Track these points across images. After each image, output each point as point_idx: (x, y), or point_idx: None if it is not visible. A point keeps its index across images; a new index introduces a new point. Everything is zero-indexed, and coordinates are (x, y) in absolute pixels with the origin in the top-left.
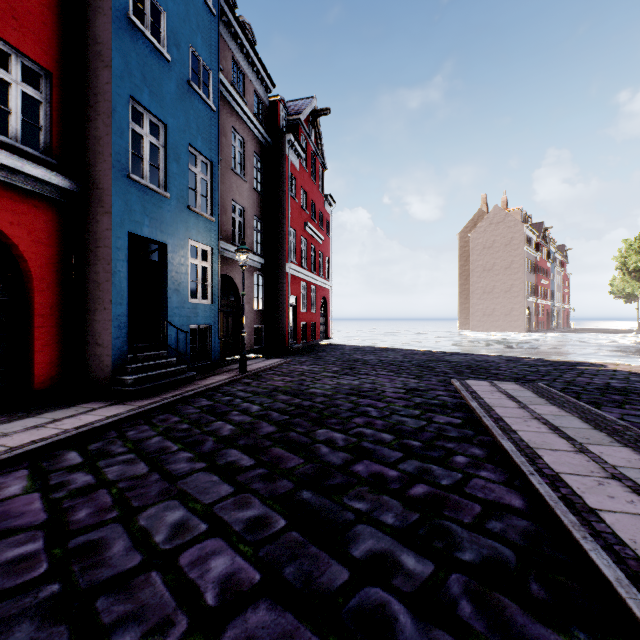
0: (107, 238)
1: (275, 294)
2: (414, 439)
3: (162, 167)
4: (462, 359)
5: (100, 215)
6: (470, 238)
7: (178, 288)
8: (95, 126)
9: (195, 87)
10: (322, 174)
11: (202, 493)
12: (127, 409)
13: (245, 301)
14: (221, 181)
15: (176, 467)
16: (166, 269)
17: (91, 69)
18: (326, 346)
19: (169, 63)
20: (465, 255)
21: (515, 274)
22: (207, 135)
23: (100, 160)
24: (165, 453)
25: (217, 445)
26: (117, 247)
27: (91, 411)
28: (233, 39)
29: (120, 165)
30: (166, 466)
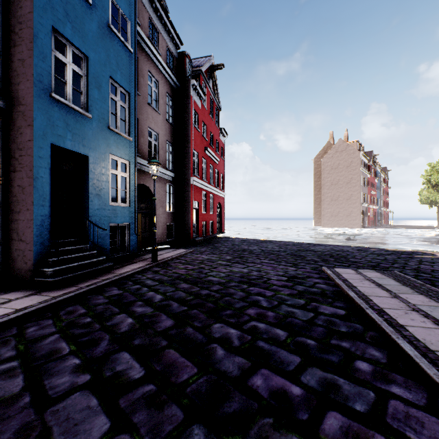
0: (29, 148)
1: (182, 200)
2: (307, 336)
3: (84, 92)
4: (324, 249)
5: (24, 128)
6: (322, 162)
7: (99, 193)
8: (19, 50)
9: (114, 30)
10: (218, 113)
11: (68, 433)
12: (40, 300)
13: (159, 205)
14: (139, 112)
15: (55, 382)
16: (88, 177)
17: (16, 0)
18: (221, 238)
19: (91, 6)
20: (318, 174)
21: (354, 187)
22: (125, 71)
23: (24, 80)
24: (53, 359)
25: (111, 346)
26: (39, 156)
27: (5, 303)
28: (149, 3)
29: (42, 85)
30: (45, 381)
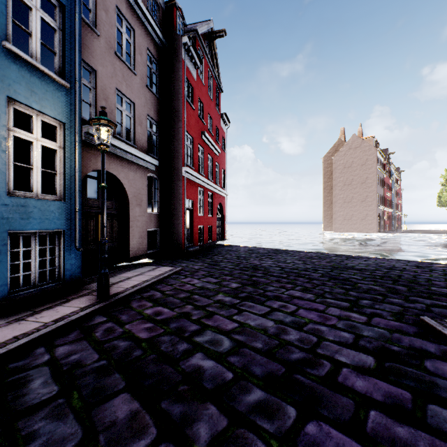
0: None
1: (171, 197)
2: None
3: None
4: (367, 265)
5: None
6: (333, 160)
7: None
8: None
9: None
10: (218, 95)
11: None
12: None
13: (135, 203)
14: (99, 61)
15: None
16: None
17: None
18: (222, 247)
19: None
20: (328, 174)
21: (369, 187)
22: None
23: None
24: None
25: None
26: None
27: None
28: None
29: None
30: None
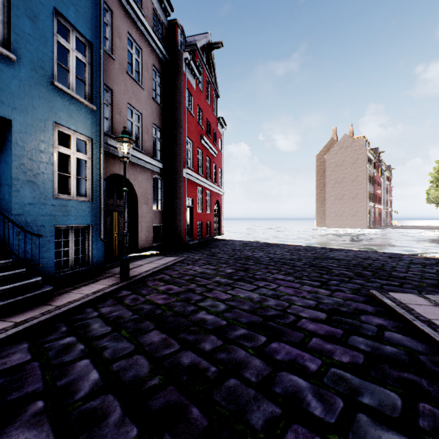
0: None
1: (173, 196)
2: None
3: (4, 19)
4: (346, 256)
5: None
6: (325, 159)
7: (34, 179)
8: None
9: None
10: (215, 100)
11: None
12: None
13: (143, 202)
14: (114, 81)
15: None
16: (10, 153)
17: None
18: (219, 241)
19: None
20: (321, 172)
21: (360, 185)
22: (84, 10)
23: None
24: None
25: None
26: None
27: None
28: None
29: None
30: None
